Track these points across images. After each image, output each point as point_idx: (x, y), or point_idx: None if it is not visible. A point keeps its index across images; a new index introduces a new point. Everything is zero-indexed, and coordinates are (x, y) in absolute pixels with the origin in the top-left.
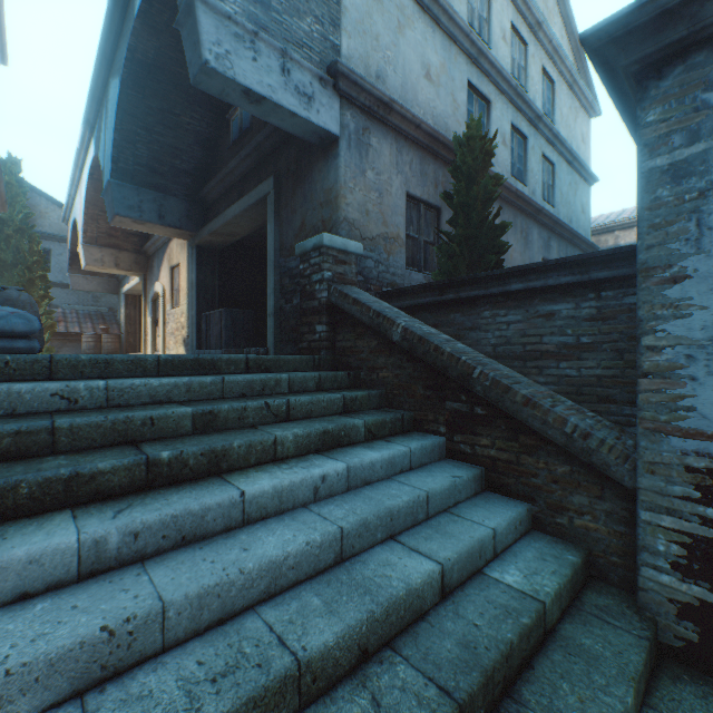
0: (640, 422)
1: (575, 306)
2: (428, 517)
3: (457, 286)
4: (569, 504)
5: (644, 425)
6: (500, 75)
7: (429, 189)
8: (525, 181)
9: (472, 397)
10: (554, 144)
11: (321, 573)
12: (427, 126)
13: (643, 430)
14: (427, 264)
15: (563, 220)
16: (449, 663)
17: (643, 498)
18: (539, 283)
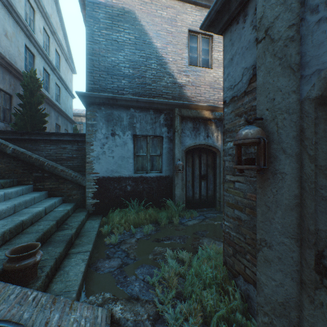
0: (86, 172)
1: (72, 146)
2: (35, 203)
3: (30, 134)
4: (72, 193)
5: (87, 172)
6: (40, 47)
7: (7, 86)
8: (49, 91)
9: (44, 171)
10: (60, 80)
11: (11, 215)
12: (8, 60)
13: (87, 173)
14: (5, 119)
15: (63, 109)
16: (52, 219)
17: (87, 187)
18: (62, 138)
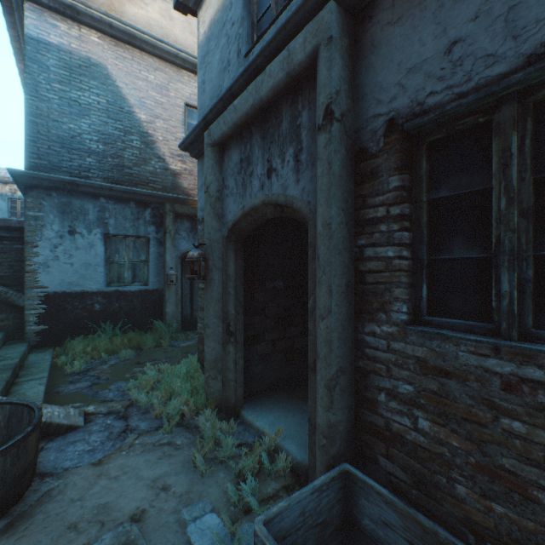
0: (26, 286)
1: None
2: None
3: None
4: None
5: (28, 286)
6: None
7: None
8: None
9: None
10: None
11: None
12: None
13: (27, 288)
14: None
15: None
16: None
17: (27, 307)
18: None
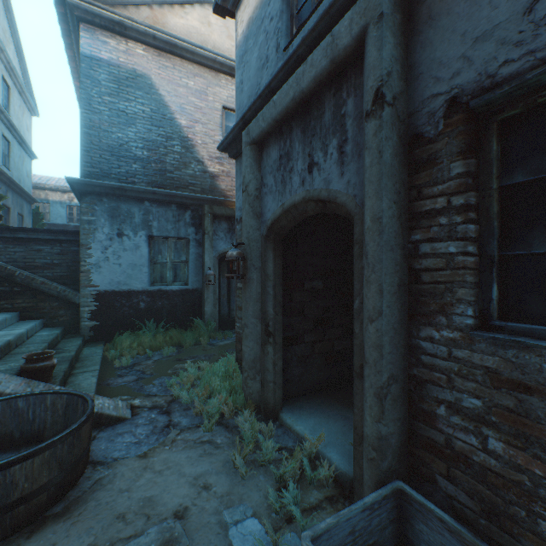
0: (81, 285)
1: (52, 248)
2: (7, 327)
3: None
4: (59, 314)
5: (82, 285)
6: None
7: None
8: None
9: (13, 284)
10: (11, 129)
11: None
12: None
13: (82, 287)
14: None
15: (16, 180)
16: (42, 342)
17: (82, 304)
18: (36, 236)
